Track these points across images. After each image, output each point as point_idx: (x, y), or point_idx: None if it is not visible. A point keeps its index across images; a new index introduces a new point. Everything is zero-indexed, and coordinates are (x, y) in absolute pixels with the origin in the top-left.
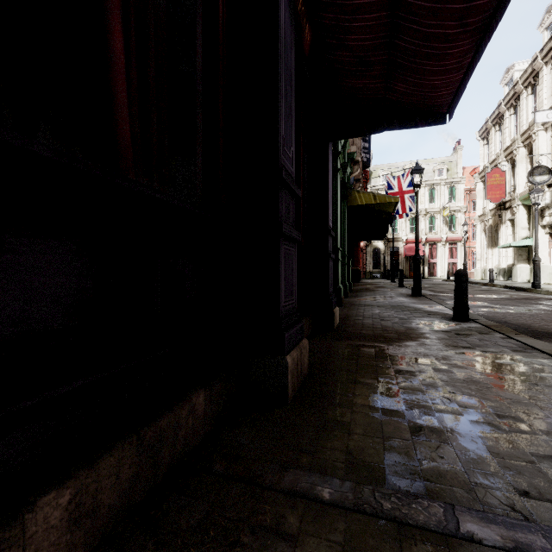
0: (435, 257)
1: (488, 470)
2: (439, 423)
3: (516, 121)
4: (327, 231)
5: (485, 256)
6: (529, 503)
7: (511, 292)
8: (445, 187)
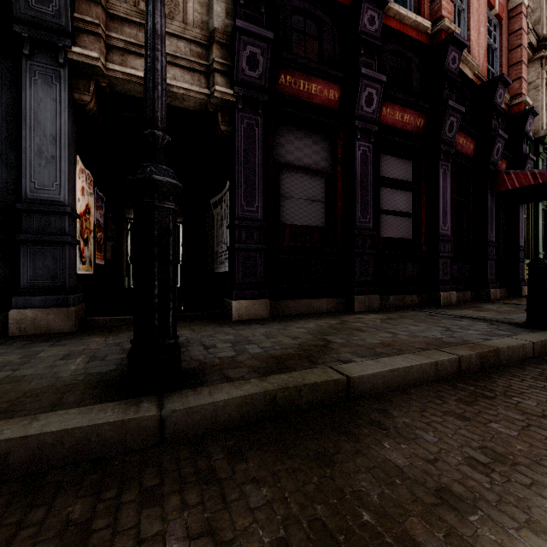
0: None
1: None
2: None
3: None
4: (518, 249)
5: None
6: None
7: None
8: None
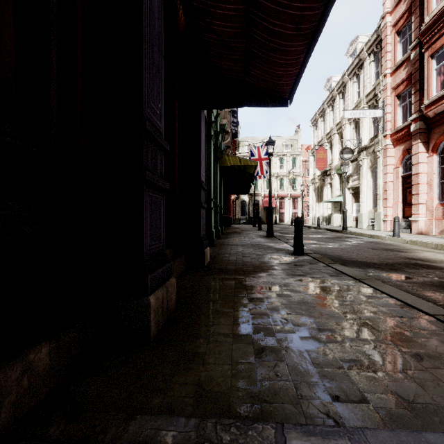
0: (283, 208)
1: (311, 381)
2: (278, 343)
3: (333, 115)
4: (199, 184)
5: (315, 208)
6: (339, 407)
7: (330, 233)
8: (290, 158)
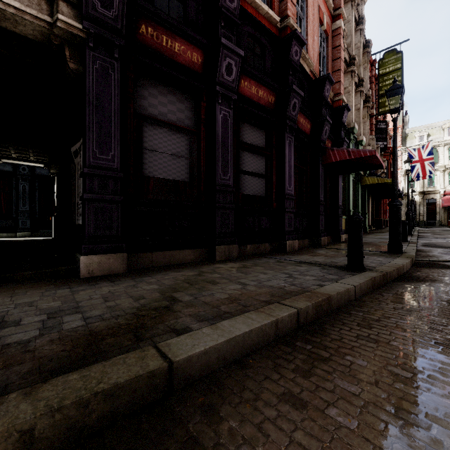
0: None
1: None
2: None
3: None
4: (338, 207)
5: None
6: None
7: None
8: None
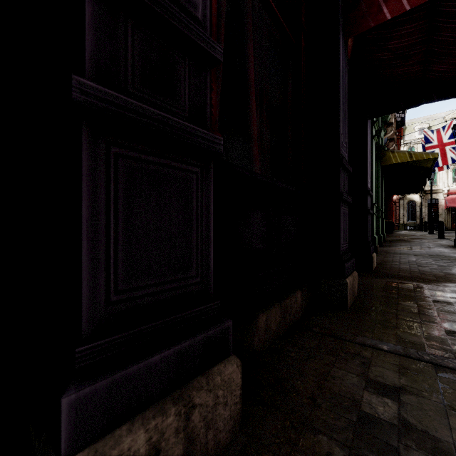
0: None
1: None
2: None
3: None
4: (366, 192)
5: None
6: None
7: None
8: None
